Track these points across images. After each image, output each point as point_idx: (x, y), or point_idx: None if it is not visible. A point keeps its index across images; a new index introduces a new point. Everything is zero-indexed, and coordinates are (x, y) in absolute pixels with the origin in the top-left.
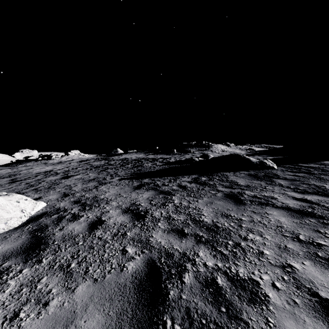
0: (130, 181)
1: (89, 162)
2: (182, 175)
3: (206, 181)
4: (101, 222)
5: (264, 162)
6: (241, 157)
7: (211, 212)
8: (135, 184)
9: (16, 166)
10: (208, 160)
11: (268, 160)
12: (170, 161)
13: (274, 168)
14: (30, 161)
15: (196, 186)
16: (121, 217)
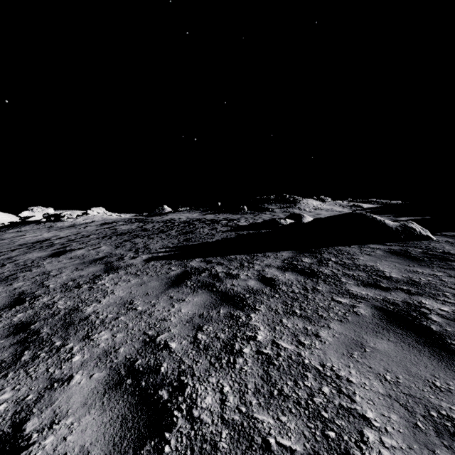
0: (165, 263)
1: (114, 225)
2: (262, 252)
3: (315, 266)
4: (7, 453)
5: (410, 227)
6: (368, 217)
7: (384, 399)
8: (173, 273)
9: (3, 232)
10: (307, 224)
11: (413, 224)
12: (240, 224)
13: (430, 238)
14: (29, 224)
15: (297, 281)
16: (89, 417)
